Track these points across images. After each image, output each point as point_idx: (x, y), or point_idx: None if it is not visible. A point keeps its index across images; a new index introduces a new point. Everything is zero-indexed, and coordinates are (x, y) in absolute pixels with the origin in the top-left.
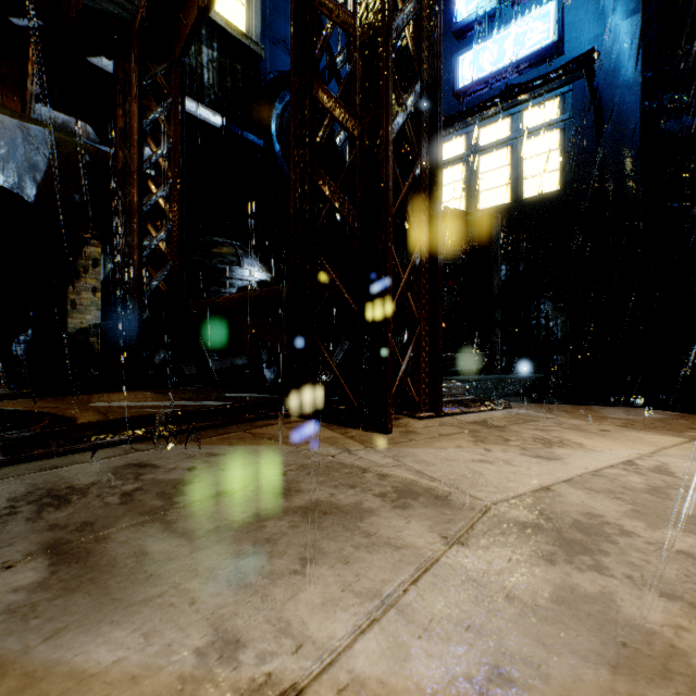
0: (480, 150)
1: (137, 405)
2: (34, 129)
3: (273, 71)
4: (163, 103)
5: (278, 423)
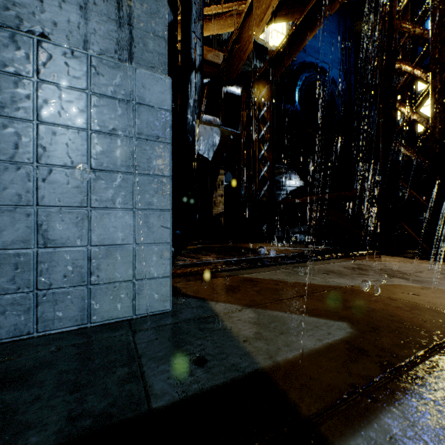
0: None
1: (279, 248)
2: (215, 129)
3: (295, 64)
4: (265, 105)
5: (381, 256)
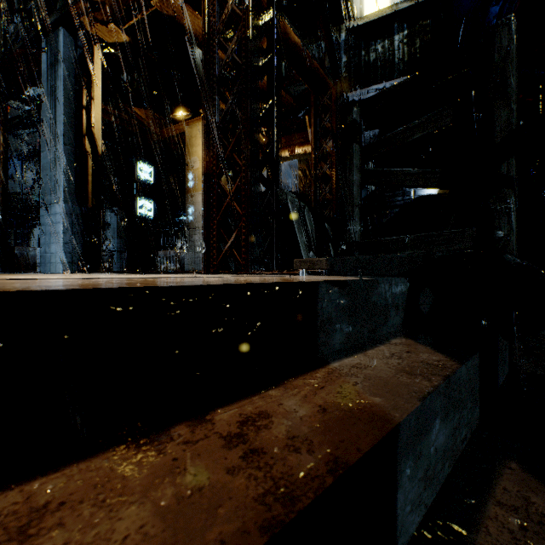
0: None
1: None
2: (293, 162)
3: None
4: (328, 115)
5: None
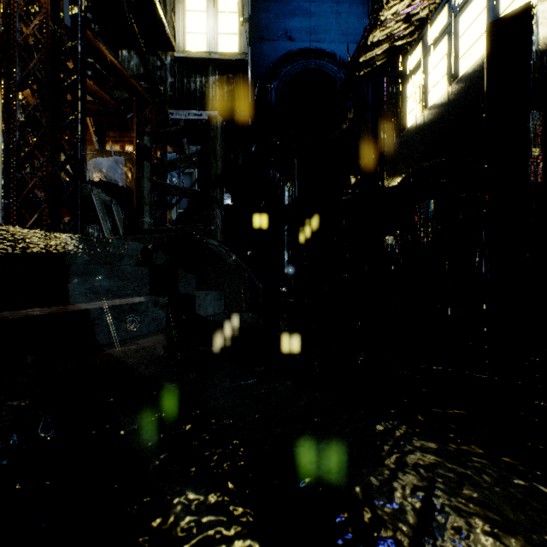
0: (457, 11)
1: None
2: (119, 159)
3: (274, 59)
4: (149, 126)
5: None
